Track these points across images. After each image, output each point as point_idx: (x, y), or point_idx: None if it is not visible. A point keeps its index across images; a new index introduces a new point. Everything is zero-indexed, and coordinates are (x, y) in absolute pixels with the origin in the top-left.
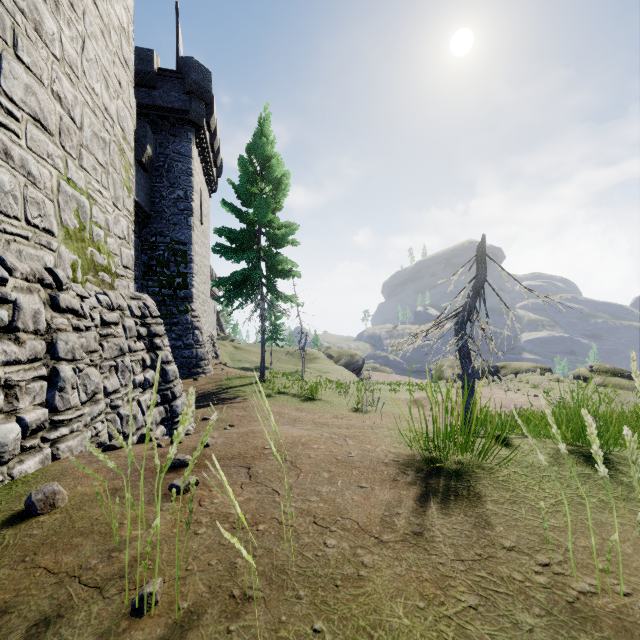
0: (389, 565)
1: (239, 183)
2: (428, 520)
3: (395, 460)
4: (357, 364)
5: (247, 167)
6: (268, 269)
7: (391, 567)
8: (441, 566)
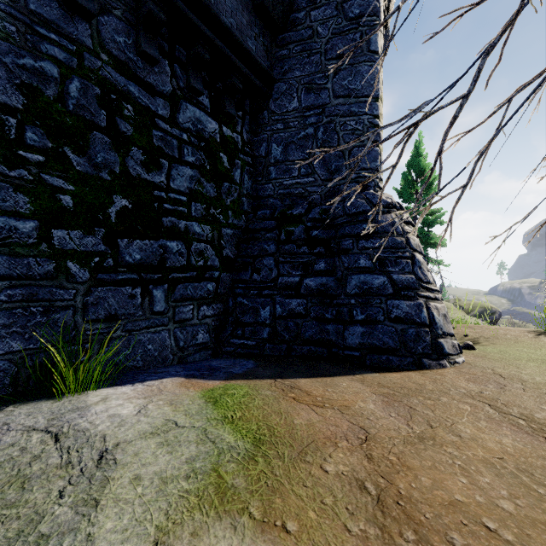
0: (526, 339)
1: (403, 190)
2: (540, 336)
3: (529, 330)
4: (492, 316)
5: (408, 178)
6: (421, 242)
7: (526, 339)
8: (541, 340)
